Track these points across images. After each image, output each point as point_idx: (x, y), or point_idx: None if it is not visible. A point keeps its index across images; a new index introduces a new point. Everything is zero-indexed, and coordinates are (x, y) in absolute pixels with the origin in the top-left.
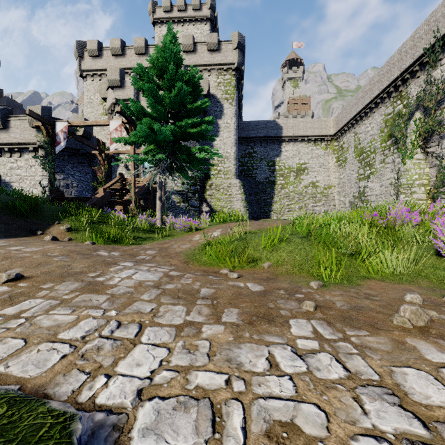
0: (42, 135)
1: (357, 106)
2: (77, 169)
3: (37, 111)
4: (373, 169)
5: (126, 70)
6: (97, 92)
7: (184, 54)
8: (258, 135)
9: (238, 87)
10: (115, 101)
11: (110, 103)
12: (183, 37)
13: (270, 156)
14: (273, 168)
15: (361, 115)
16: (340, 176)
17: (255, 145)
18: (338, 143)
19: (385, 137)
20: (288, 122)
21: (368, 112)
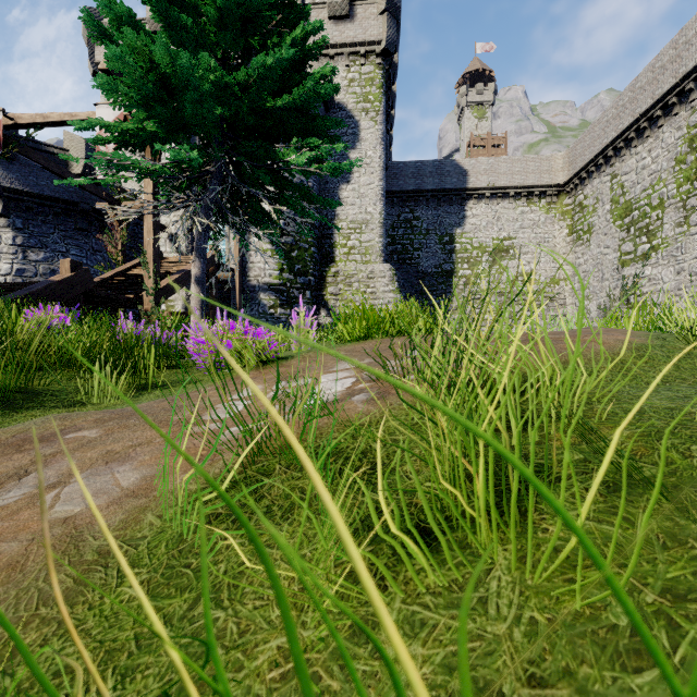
0: None
1: (620, 121)
2: (74, 241)
3: None
4: (656, 240)
5: None
6: None
7: None
8: (422, 188)
9: (387, 95)
10: None
11: None
12: None
13: (445, 225)
14: (450, 248)
15: (630, 137)
16: (577, 261)
17: (417, 206)
18: (574, 199)
19: (690, 171)
20: (478, 163)
21: (645, 129)
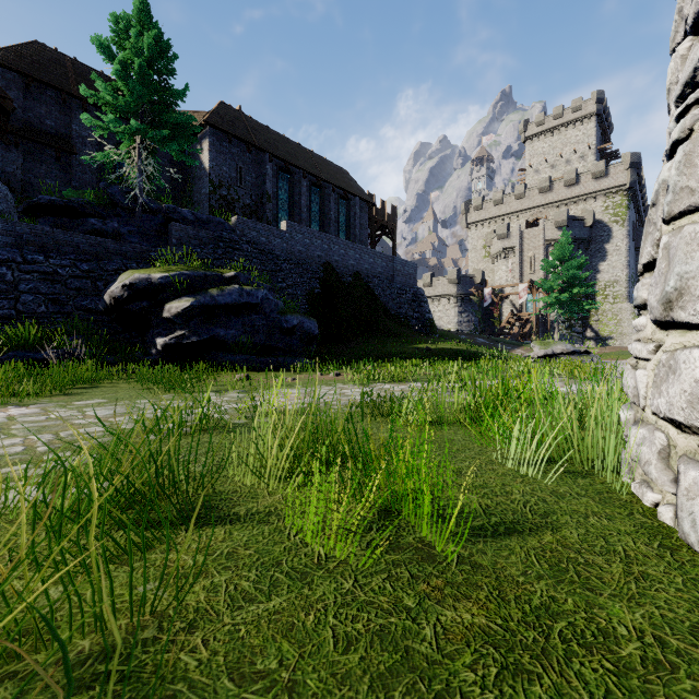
0: (455, 288)
1: None
2: (474, 308)
3: (454, 274)
4: None
5: (506, 215)
6: (480, 238)
7: (565, 188)
8: None
9: (634, 198)
10: (502, 251)
11: (496, 251)
12: (565, 174)
13: None
14: None
15: None
16: None
17: None
18: None
19: None
20: None
21: None
